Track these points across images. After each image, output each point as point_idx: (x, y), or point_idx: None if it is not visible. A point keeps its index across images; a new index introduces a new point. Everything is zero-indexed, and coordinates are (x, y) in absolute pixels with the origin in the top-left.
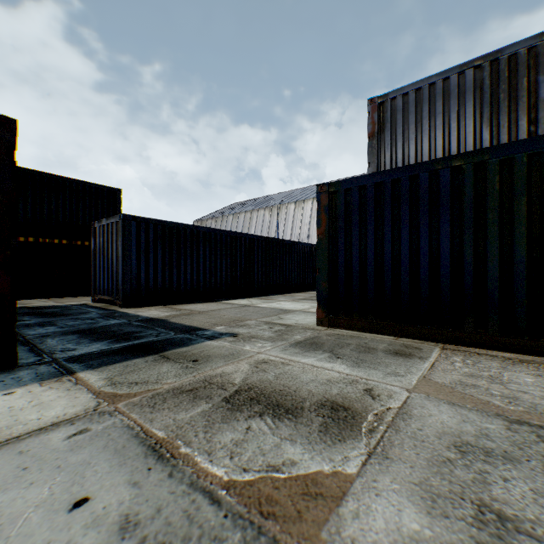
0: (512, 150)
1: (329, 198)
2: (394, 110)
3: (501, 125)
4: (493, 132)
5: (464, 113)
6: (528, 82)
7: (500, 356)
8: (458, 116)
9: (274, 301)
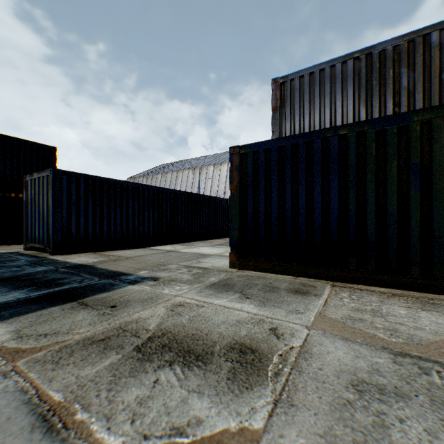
0: (385, 123)
1: (240, 159)
2: (293, 89)
3: (374, 105)
4: (368, 111)
5: (346, 95)
6: (393, 72)
7: (377, 291)
8: (342, 96)
9: (195, 246)
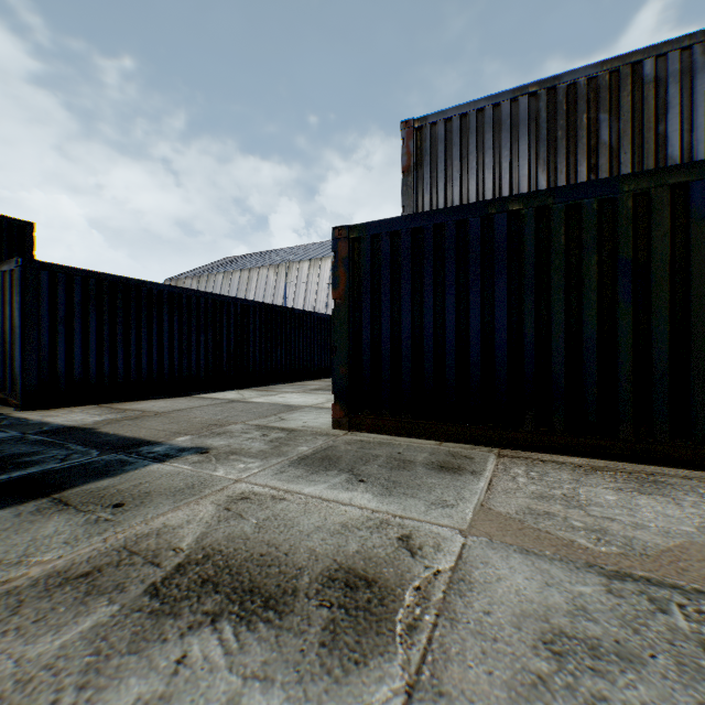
0: (581, 194)
1: (350, 247)
2: (435, 139)
3: (559, 170)
4: (550, 177)
5: (518, 151)
6: (588, 119)
7: (569, 463)
8: (511, 154)
9: (277, 393)
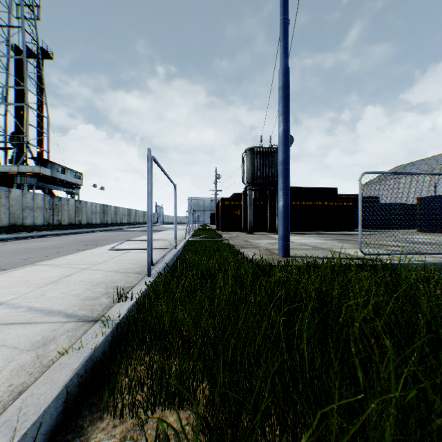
0: None
1: (419, 201)
2: None
3: None
4: None
5: None
6: None
7: None
8: None
9: (410, 230)
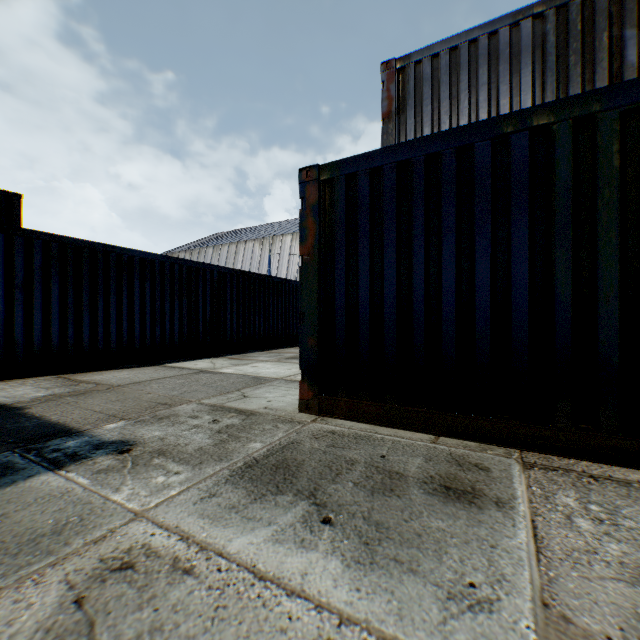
0: None
1: (320, 191)
2: (420, 79)
3: None
4: None
5: (519, 84)
6: (610, 38)
7: (636, 483)
8: (511, 88)
9: (250, 362)
